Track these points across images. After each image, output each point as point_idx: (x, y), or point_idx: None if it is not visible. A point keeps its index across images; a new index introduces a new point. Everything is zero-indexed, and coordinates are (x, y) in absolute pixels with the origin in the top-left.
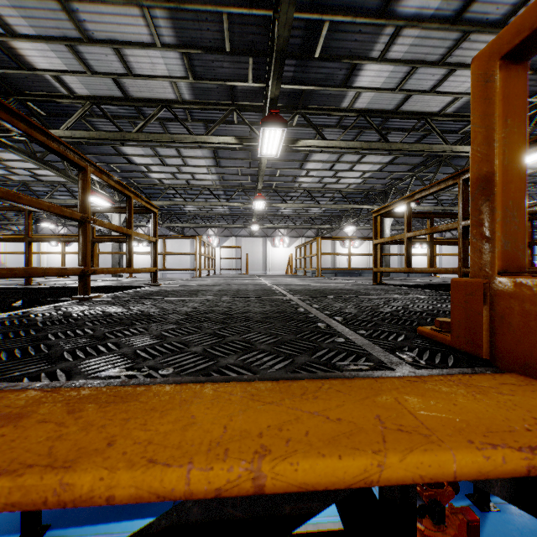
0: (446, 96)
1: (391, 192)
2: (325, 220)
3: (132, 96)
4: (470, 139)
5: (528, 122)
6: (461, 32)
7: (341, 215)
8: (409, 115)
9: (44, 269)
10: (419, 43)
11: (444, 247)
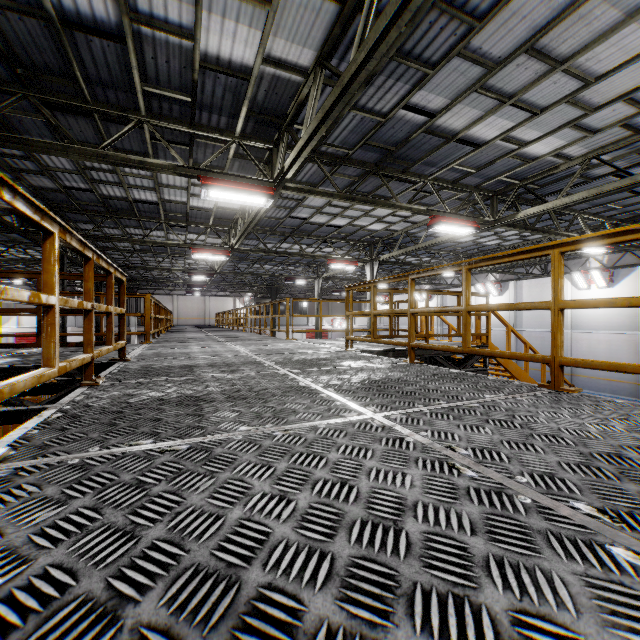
0: None
1: None
2: None
3: None
4: None
5: None
6: None
7: None
8: None
9: (23, 335)
10: None
11: None
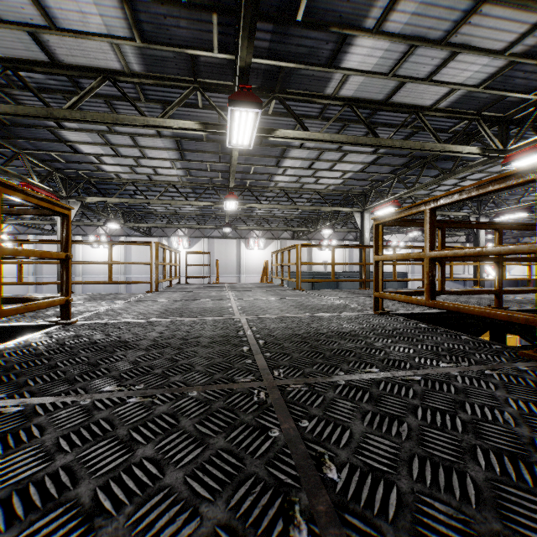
0: (442, 87)
1: (371, 195)
2: (302, 222)
3: (63, 62)
4: (457, 140)
5: (523, 122)
6: (473, 1)
7: (318, 217)
8: (399, 107)
9: None
10: (423, 12)
11: (416, 250)
